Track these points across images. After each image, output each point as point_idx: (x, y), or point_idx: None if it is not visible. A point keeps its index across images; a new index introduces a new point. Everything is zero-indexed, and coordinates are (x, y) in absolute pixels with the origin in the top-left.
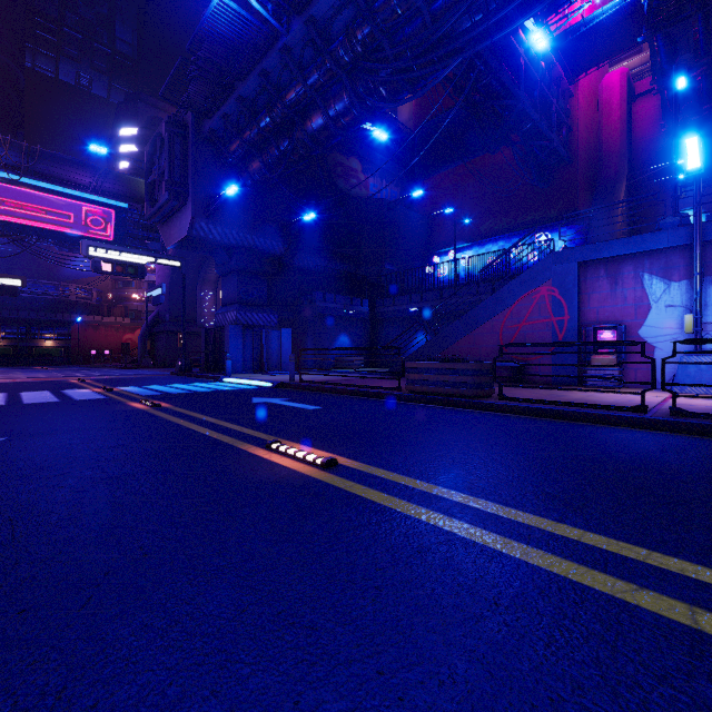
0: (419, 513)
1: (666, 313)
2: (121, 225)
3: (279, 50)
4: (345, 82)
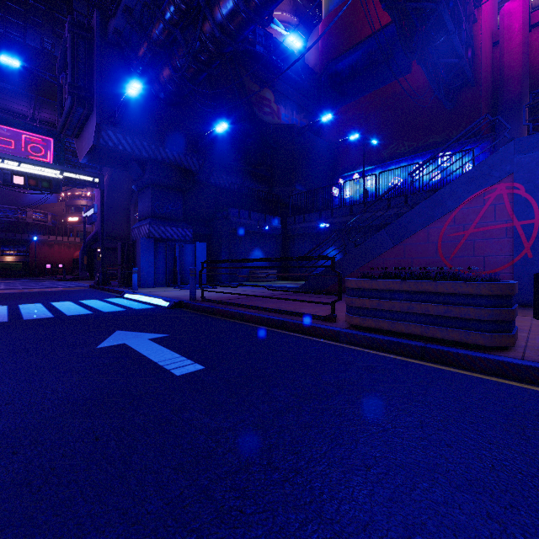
0: None
1: None
2: (60, 152)
3: None
4: None
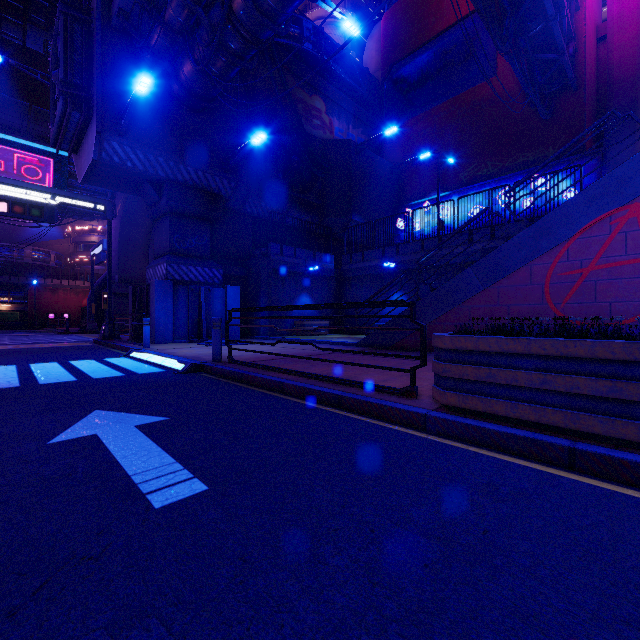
0: None
1: None
2: (61, 176)
3: None
4: None
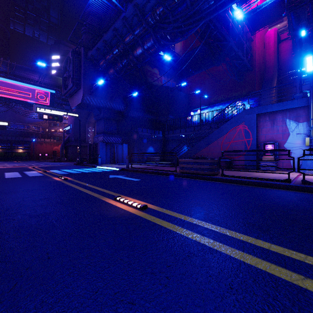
0: (188, 233)
1: (297, 137)
2: (52, 98)
3: (122, 19)
4: (151, 33)
